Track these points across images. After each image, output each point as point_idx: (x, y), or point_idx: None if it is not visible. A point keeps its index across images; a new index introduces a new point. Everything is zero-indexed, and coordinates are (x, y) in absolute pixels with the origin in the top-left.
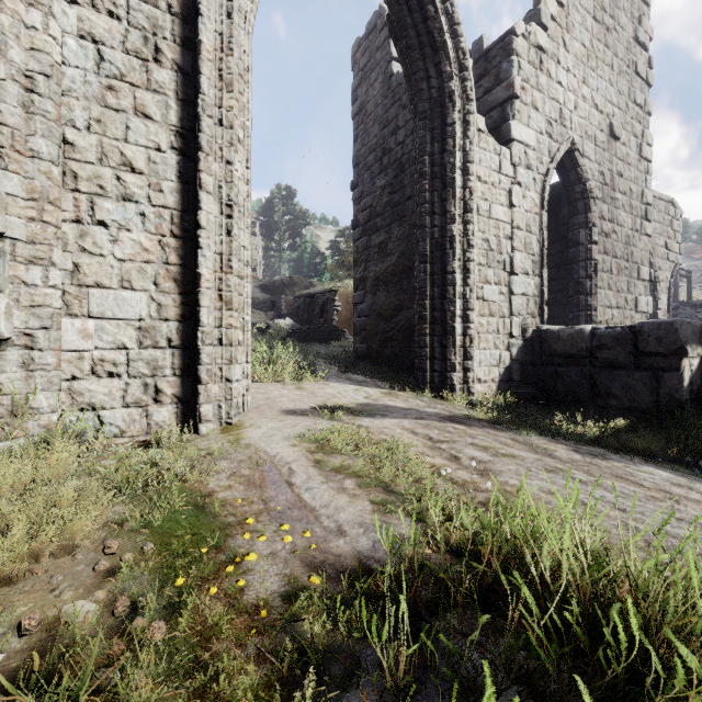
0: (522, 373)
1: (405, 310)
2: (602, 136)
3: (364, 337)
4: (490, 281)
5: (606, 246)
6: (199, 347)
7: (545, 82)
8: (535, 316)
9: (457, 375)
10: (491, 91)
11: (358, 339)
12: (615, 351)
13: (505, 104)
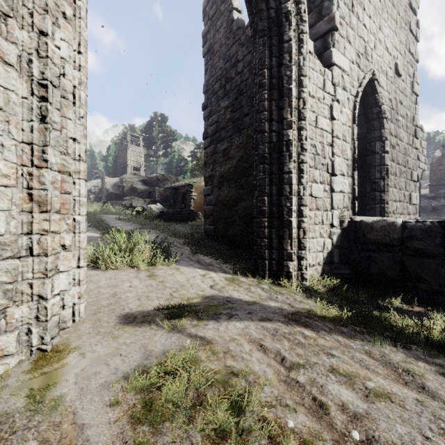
0: (340, 256)
1: (243, 202)
2: (391, 72)
3: (212, 220)
4: (317, 180)
5: (393, 155)
6: None
7: (355, 22)
8: (349, 209)
9: (293, 263)
10: (315, 25)
11: (207, 222)
12: (425, 242)
13: (326, 35)
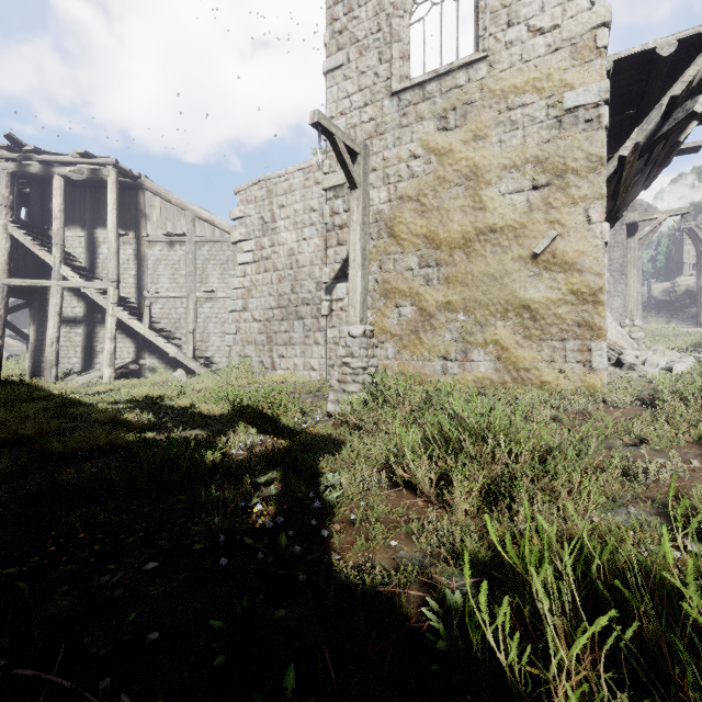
0: None
1: None
2: None
3: None
4: None
5: None
6: None
7: None
8: None
9: None
10: None
11: None
12: None
13: None
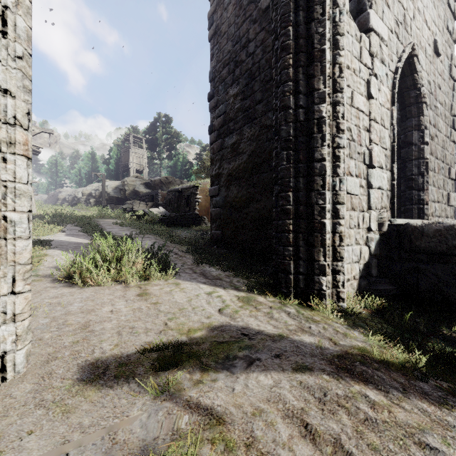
0: (378, 267)
1: (255, 203)
2: (429, 50)
3: (219, 225)
4: (352, 173)
5: (431, 147)
6: None
7: None
8: (387, 209)
9: (326, 279)
10: None
11: (213, 226)
12: None
13: None
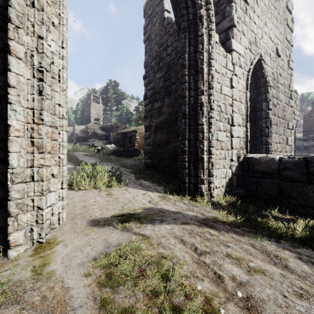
0: (237, 181)
1: (171, 143)
2: (273, 54)
3: (150, 156)
4: (221, 129)
5: (274, 111)
6: (7, 186)
7: (248, 21)
8: (243, 149)
9: (204, 186)
10: (220, 23)
11: (146, 157)
12: (294, 172)
13: (228, 30)
